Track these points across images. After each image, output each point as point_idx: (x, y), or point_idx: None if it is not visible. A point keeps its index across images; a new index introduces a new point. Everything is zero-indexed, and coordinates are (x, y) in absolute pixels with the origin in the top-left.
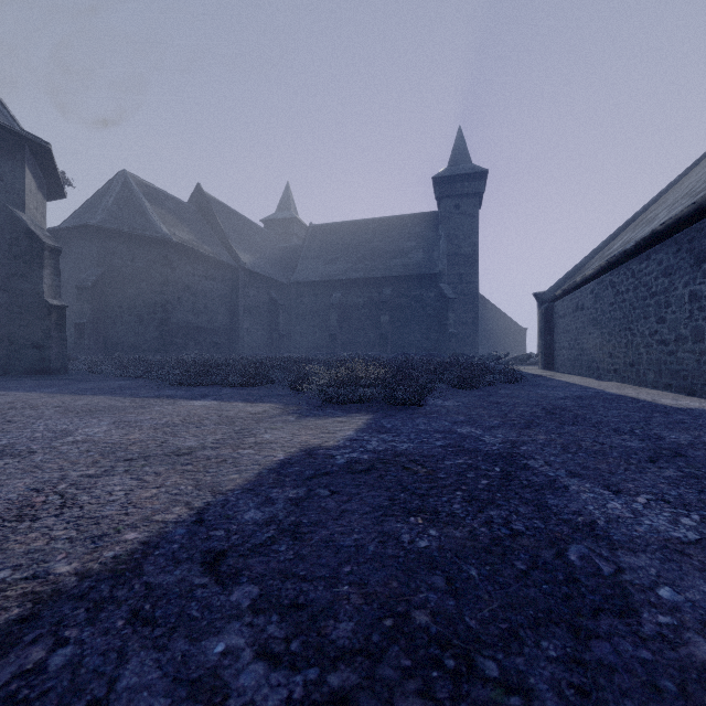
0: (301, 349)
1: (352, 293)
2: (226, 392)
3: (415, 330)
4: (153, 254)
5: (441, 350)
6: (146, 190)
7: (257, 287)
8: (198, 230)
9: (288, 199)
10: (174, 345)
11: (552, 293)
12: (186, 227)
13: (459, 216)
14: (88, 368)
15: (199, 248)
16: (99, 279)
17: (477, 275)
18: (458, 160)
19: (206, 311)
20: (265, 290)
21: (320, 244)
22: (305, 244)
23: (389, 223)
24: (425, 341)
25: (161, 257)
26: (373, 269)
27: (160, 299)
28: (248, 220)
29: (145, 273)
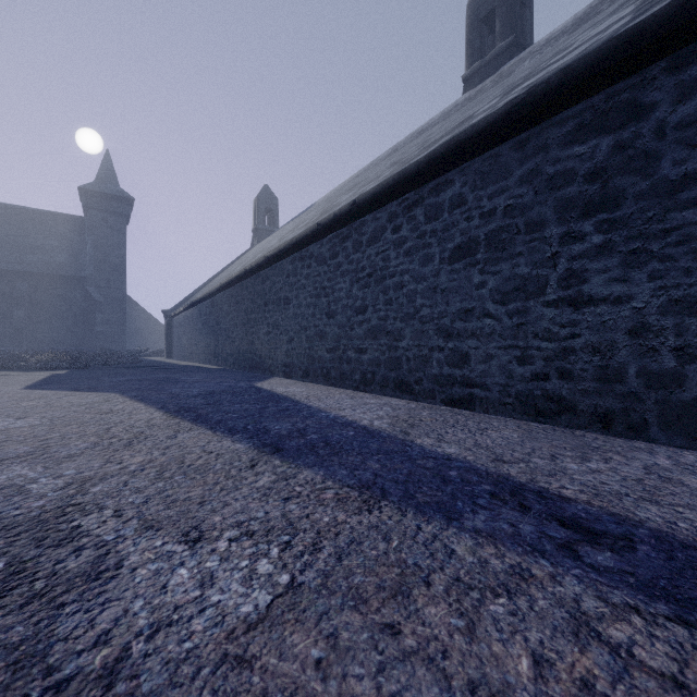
0: None
1: None
2: None
3: (59, 327)
4: None
5: (89, 345)
6: None
7: None
8: None
9: None
10: None
11: (173, 312)
12: None
13: (107, 229)
14: None
15: None
16: None
17: (124, 283)
18: (106, 179)
19: None
20: None
21: None
22: None
23: (24, 214)
24: (70, 337)
25: None
26: (2, 260)
27: None
28: None
29: None
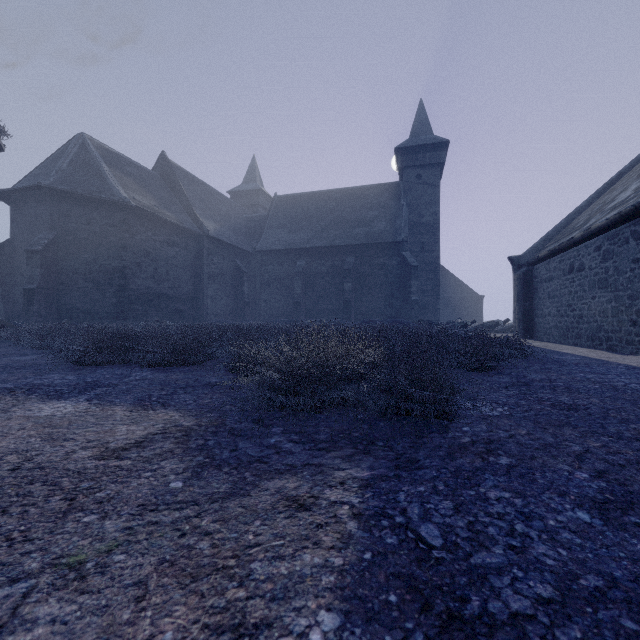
0: (266, 316)
1: (316, 262)
2: (135, 377)
3: (378, 297)
4: (111, 218)
5: (404, 317)
6: (105, 154)
7: (222, 255)
8: (160, 196)
9: (254, 171)
10: (134, 312)
11: (529, 257)
12: (148, 193)
13: (420, 186)
14: (13, 338)
15: (160, 214)
16: (52, 243)
17: (438, 243)
18: (419, 131)
19: (169, 278)
20: (230, 258)
21: (284, 214)
22: (269, 214)
23: (352, 193)
24: (387, 308)
25: (119, 221)
26: (336, 238)
27: (118, 264)
28: (214, 190)
29: (101, 237)
